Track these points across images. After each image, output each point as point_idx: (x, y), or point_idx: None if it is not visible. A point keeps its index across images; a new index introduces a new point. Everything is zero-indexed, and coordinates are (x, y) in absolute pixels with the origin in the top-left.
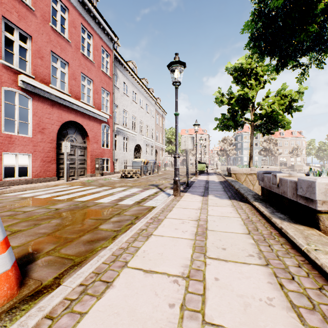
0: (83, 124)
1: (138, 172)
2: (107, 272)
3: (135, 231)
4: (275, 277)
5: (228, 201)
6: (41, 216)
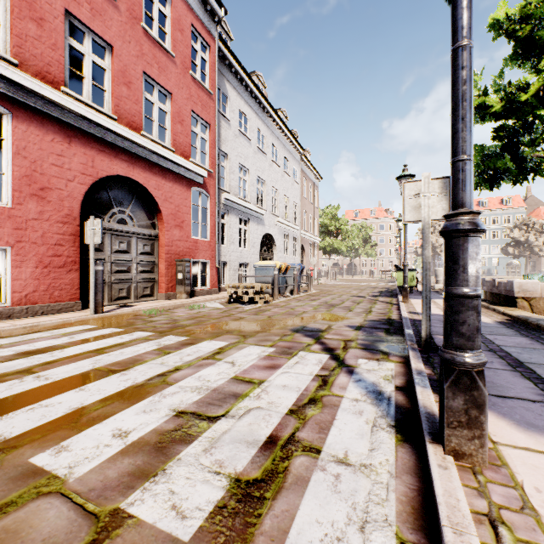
0: (149, 186)
1: (266, 289)
2: None
3: None
4: None
5: None
6: None
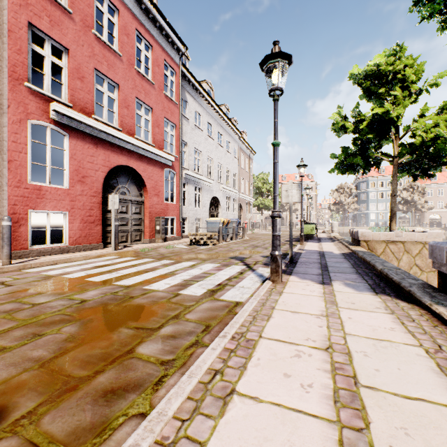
0: (139, 170)
1: (214, 236)
2: None
3: (199, 379)
4: None
5: (373, 297)
6: (53, 316)
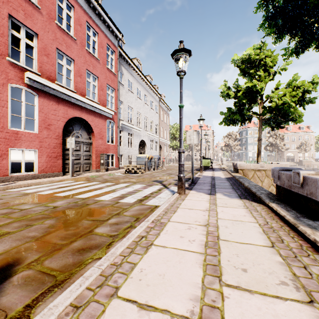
0: (89, 120)
1: (142, 167)
2: (89, 305)
3: (133, 240)
4: None
5: (239, 200)
6: (36, 215)
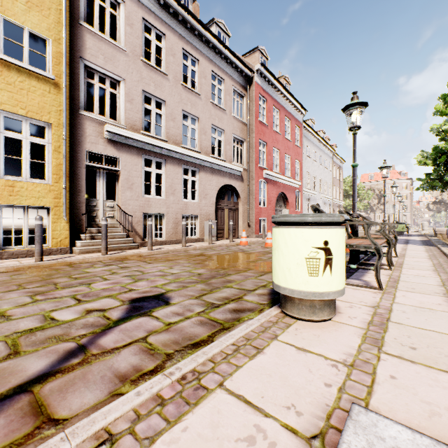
0: (286, 193)
1: None
2: None
3: None
4: (427, 252)
5: (422, 246)
6: None
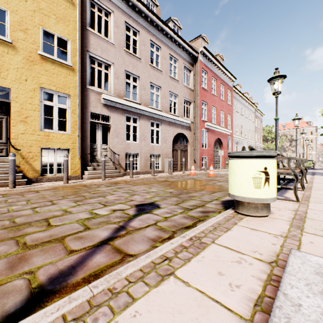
0: (221, 139)
1: None
2: None
3: (290, 177)
4: None
5: None
6: None
